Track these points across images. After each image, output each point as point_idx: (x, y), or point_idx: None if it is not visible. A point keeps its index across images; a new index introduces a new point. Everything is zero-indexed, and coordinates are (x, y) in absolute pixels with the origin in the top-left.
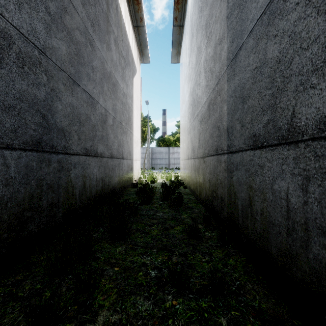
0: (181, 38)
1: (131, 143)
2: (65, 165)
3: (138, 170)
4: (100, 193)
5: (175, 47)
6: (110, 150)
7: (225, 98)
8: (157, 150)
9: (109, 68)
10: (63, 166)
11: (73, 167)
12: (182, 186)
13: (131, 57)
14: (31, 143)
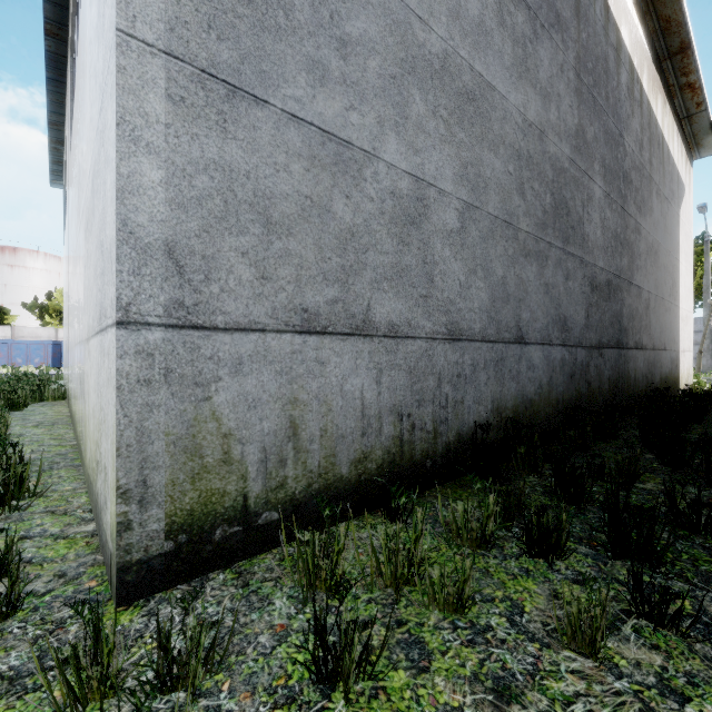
0: None
1: (675, 324)
2: (626, 358)
3: (687, 370)
4: (644, 391)
5: None
6: (652, 340)
7: None
8: None
9: (651, 237)
10: (625, 359)
11: (629, 360)
12: None
13: (675, 181)
14: (616, 343)
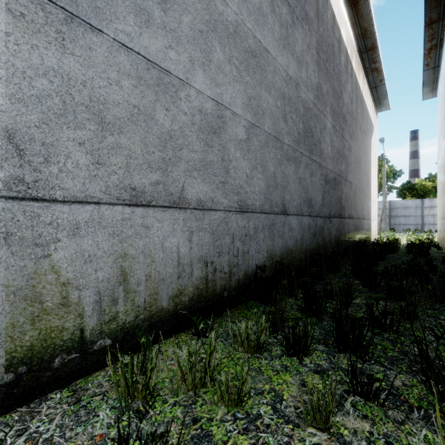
0: (437, 76)
1: (369, 204)
2: (344, 224)
3: (375, 230)
4: (353, 243)
5: (428, 85)
6: (357, 213)
7: None
8: (399, 203)
9: (357, 153)
10: (343, 224)
11: (345, 225)
12: (436, 248)
13: (369, 123)
14: (338, 215)
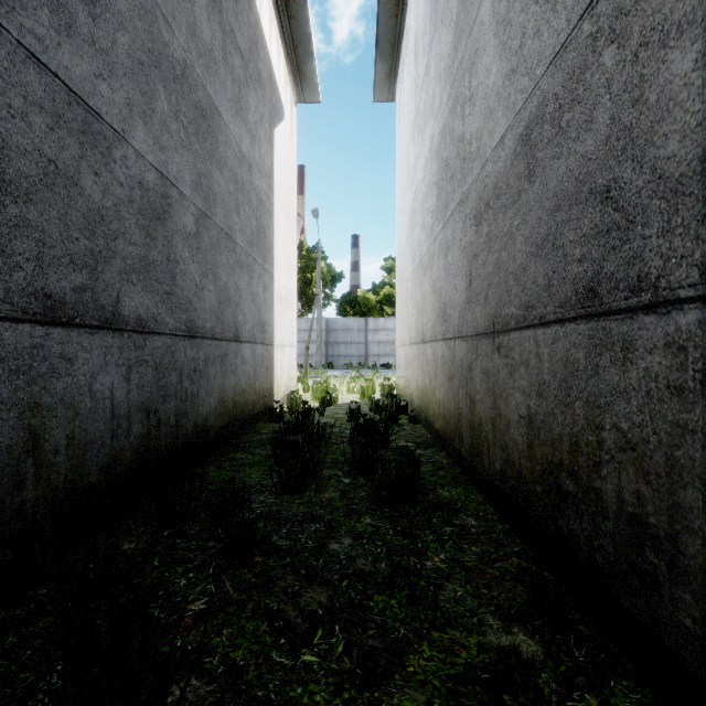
0: (400, 28)
1: (266, 301)
2: None
3: (288, 373)
4: (133, 459)
5: (384, 55)
6: (184, 312)
7: (681, 12)
8: (340, 323)
9: (180, 47)
10: None
11: None
12: (405, 416)
13: (266, 68)
14: None
